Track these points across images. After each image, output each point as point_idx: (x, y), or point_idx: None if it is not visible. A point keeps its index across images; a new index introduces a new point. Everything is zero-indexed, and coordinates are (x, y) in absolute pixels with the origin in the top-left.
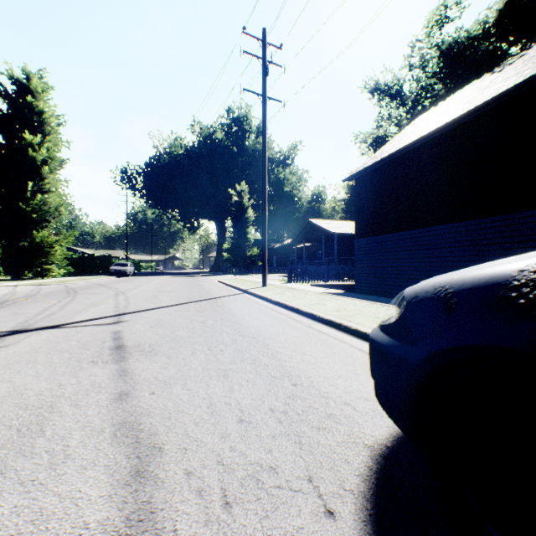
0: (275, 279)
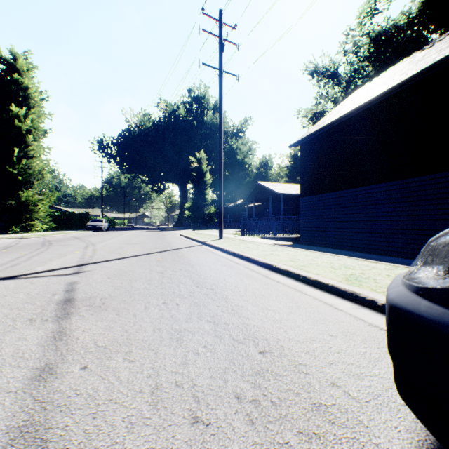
0: (230, 233)
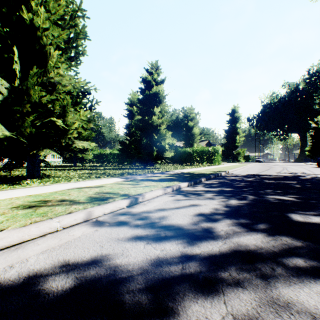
0: None
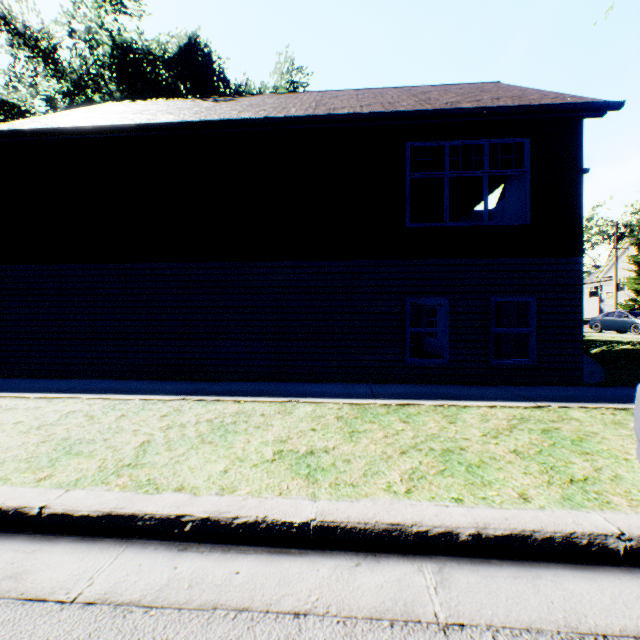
0: None
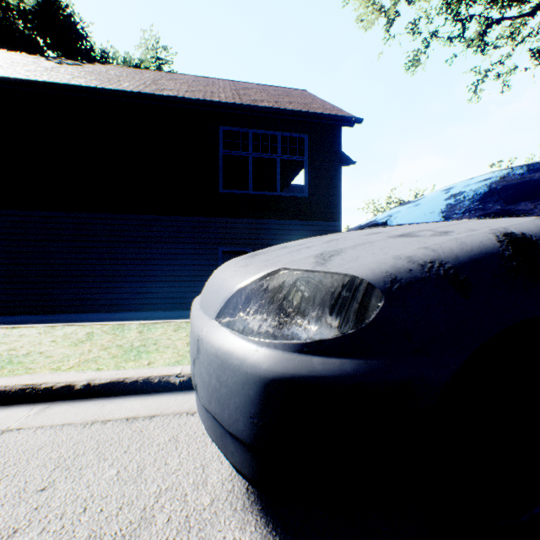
0: None
